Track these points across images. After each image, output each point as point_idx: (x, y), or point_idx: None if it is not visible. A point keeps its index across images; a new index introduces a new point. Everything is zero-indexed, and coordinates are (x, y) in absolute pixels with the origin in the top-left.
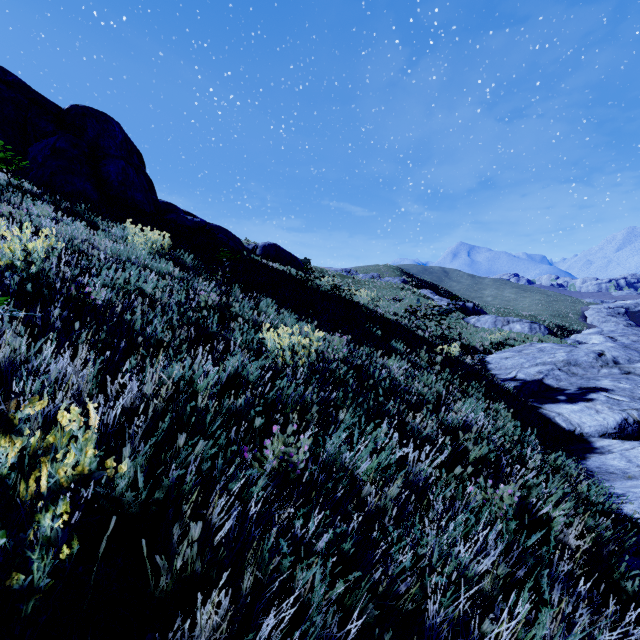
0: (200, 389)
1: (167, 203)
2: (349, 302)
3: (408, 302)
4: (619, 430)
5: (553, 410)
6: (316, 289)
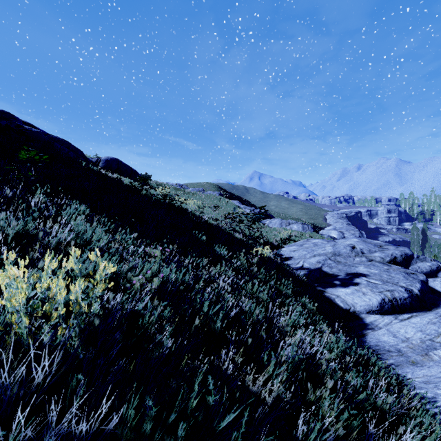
0: None
1: (2, 111)
2: (178, 209)
3: (224, 209)
4: (380, 308)
5: (333, 293)
6: (151, 197)
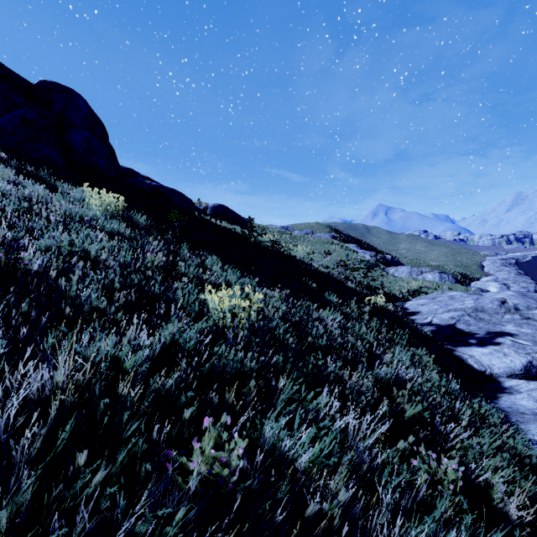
0: (129, 367)
1: (128, 169)
2: (287, 257)
3: (337, 255)
4: (525, 371)
5: (466, 352)
6: (258, 245)
